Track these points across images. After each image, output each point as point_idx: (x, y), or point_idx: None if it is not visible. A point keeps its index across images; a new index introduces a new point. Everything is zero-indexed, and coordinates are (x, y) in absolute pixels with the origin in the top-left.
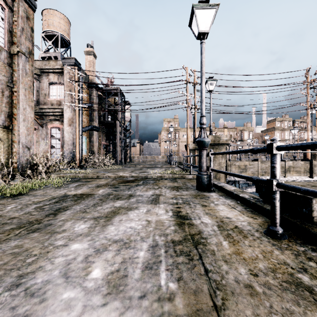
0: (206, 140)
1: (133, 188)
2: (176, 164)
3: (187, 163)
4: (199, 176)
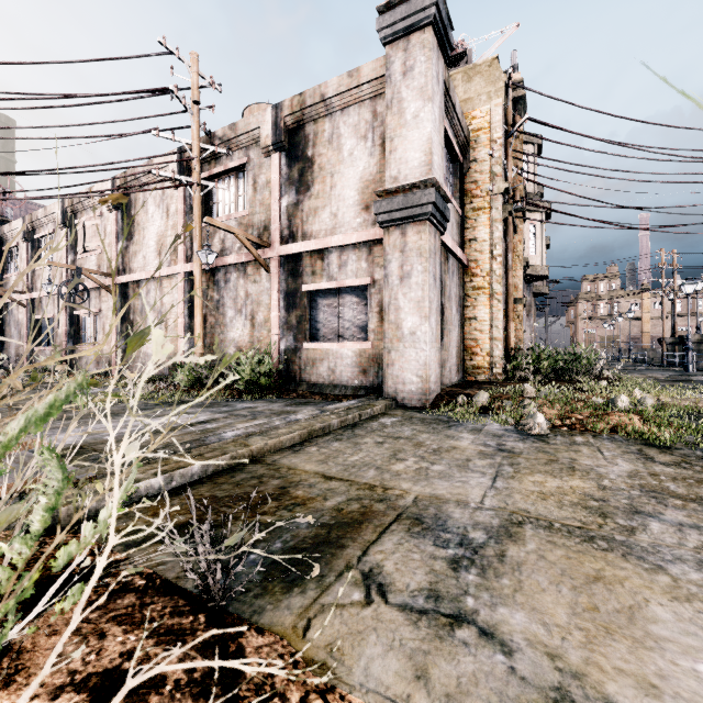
0: (690, 347)
1: (642, 371)
2: (645, 361)
3: (662, 360)
4: (686, 364)
